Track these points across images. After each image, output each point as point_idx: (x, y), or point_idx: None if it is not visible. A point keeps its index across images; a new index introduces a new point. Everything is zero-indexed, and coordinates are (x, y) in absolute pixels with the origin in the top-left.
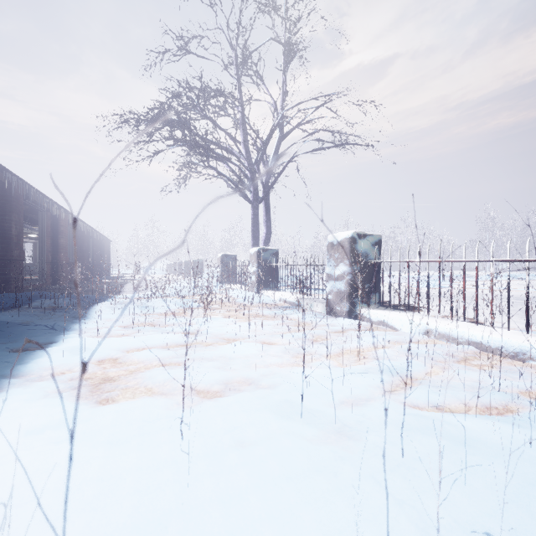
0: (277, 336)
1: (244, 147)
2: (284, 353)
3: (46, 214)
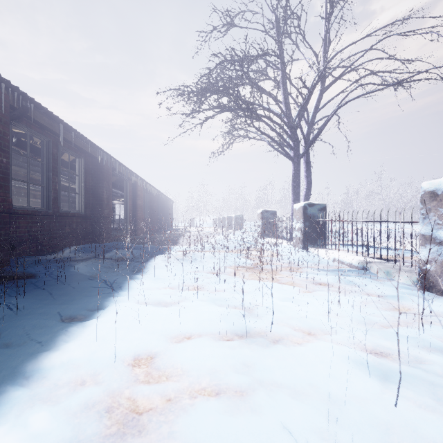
0: (380, 336)
1: (284, 106)
2: (435, 401)
3: (128, 182)
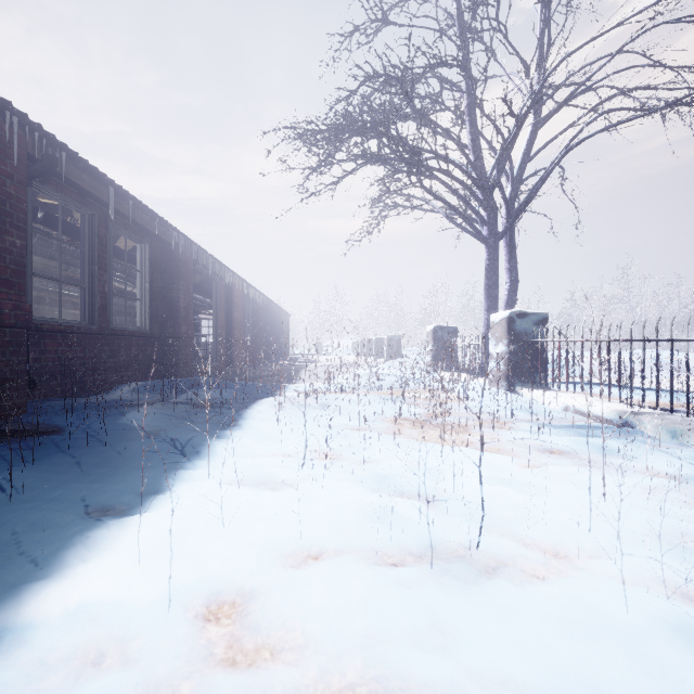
0: None
1: (472, 152)
2: None
3: (220, 284)
